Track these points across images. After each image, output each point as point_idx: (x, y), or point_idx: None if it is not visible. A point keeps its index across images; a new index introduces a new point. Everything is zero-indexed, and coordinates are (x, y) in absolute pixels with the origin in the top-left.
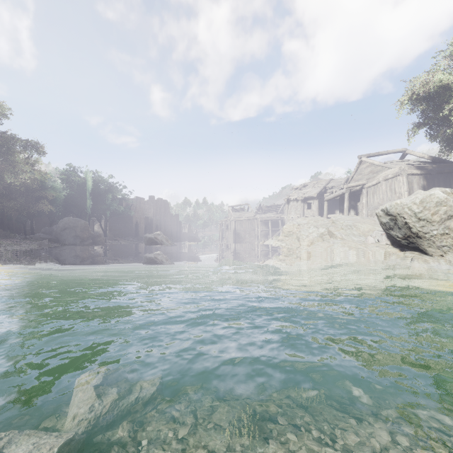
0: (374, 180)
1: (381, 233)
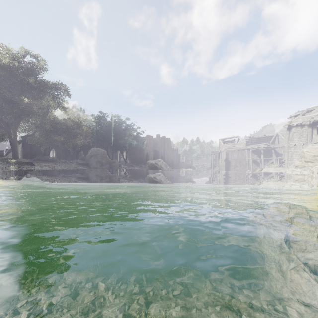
0: None
1: None
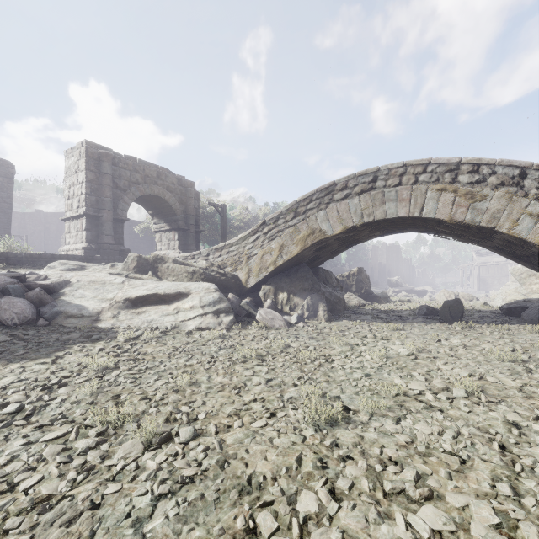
0: None
1: None
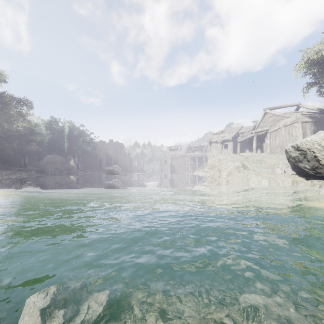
0: (275, 127)
1: (286, 165)
